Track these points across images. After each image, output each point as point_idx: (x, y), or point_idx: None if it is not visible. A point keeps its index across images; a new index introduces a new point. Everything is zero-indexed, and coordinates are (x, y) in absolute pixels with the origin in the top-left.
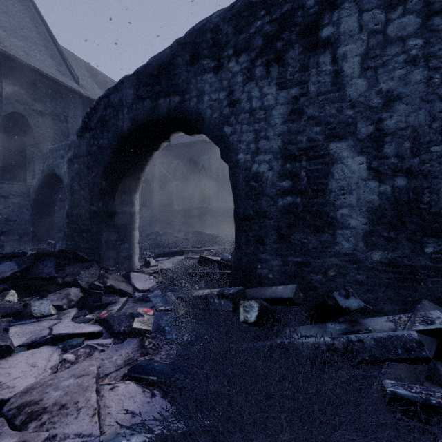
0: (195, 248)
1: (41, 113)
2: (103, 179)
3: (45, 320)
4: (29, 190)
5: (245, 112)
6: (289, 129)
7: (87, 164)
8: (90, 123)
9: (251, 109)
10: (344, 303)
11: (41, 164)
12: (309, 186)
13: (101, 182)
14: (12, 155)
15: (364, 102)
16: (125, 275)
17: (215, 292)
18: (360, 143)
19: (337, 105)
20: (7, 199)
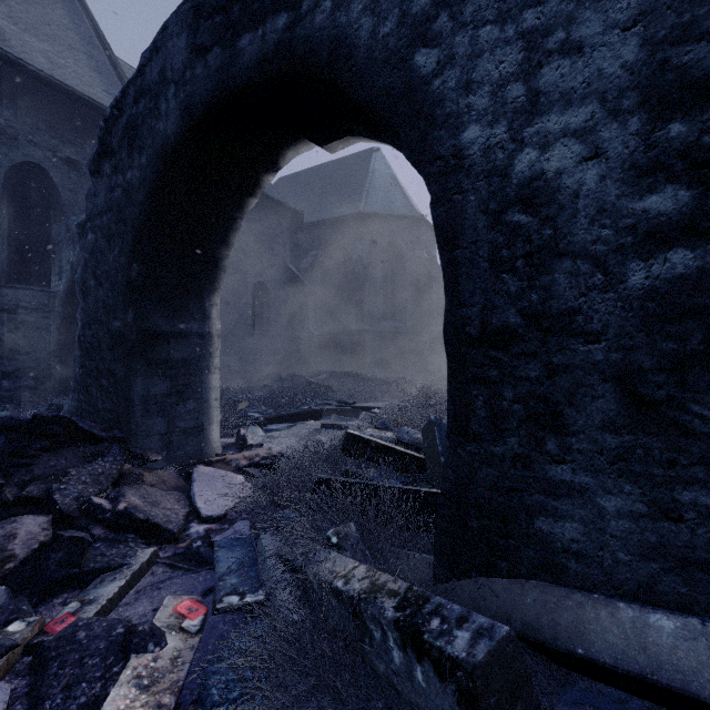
0: (344, 404)
1: (75, 165)
2: (132, 258)
3: None
4: (53, 300)
5: None
6: None
7: (106, 230)
8: (112, 141)
9: None
10: None
11: (71, 253)
12: None
13: (129, 266)
14: (24, 238)
15: None
16: (185, 471)
17: (389, 603)
18: None
19: None
20: (15, 316)
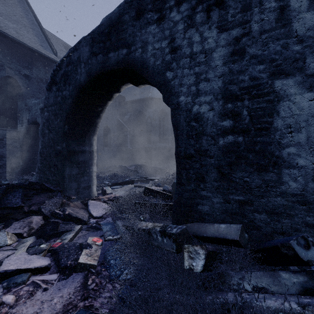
0: (143, 178)
1: (28, 77)
2: (65, 123)
3: (1, 251)
4: (19, 135)
5: (186, 57)
6: (230, 70)
7: (54, 112)
8: (56, 79)
9: (191, 53)
10: (306, 255)
11: (27, 115)
12: (252, 125)
13: (64, 126)
14: (6, 108)
15: (313, 36)
16: (84, 202)
17: (158, 228)
18: (310, 78)
19: (282, 41)
20: (2, 141)
